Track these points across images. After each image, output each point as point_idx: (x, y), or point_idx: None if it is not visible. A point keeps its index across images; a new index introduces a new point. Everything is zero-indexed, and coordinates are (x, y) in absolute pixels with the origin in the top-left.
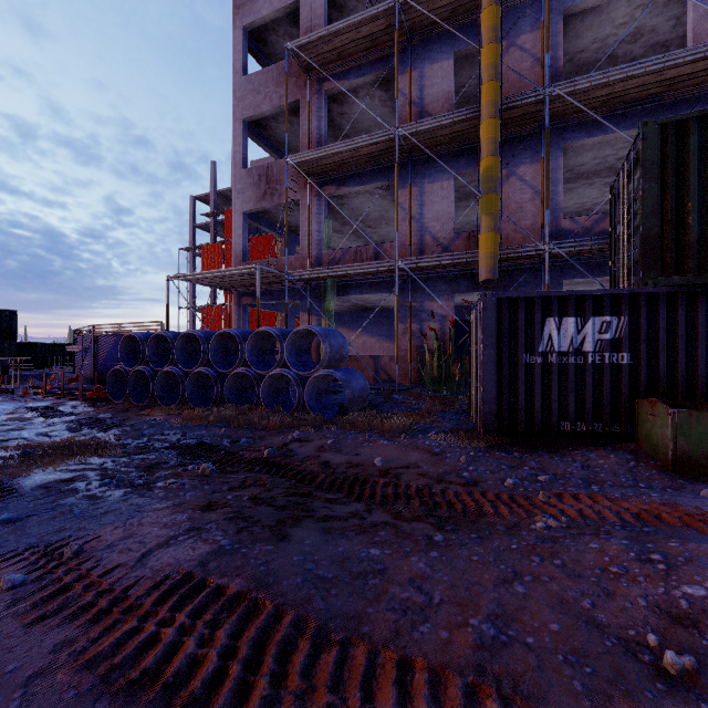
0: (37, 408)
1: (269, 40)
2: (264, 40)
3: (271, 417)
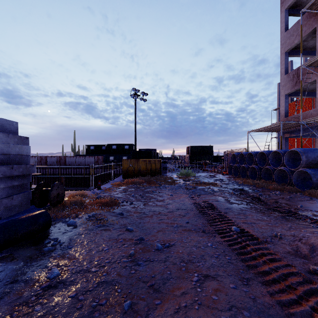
0: (210, 175)
1: (302, 2)
2: (299, 4)
3: (270, 185)
